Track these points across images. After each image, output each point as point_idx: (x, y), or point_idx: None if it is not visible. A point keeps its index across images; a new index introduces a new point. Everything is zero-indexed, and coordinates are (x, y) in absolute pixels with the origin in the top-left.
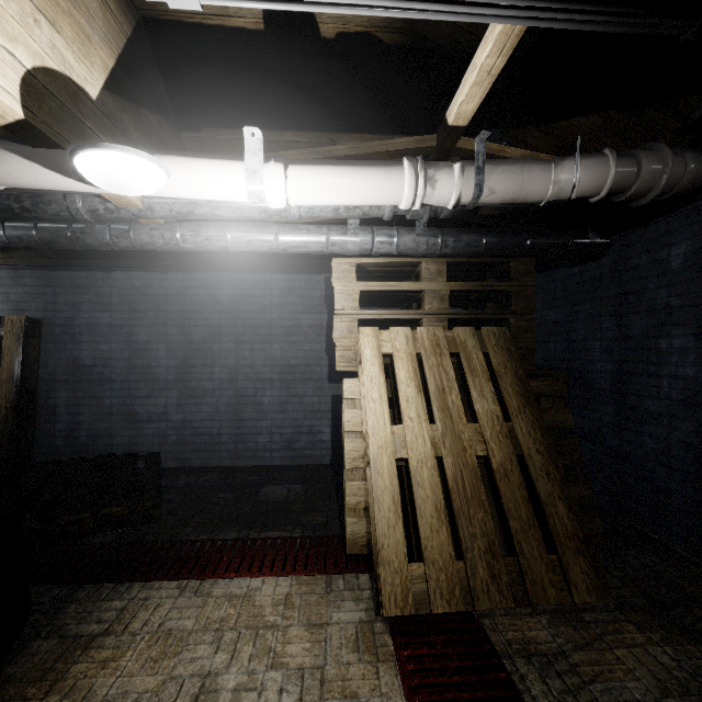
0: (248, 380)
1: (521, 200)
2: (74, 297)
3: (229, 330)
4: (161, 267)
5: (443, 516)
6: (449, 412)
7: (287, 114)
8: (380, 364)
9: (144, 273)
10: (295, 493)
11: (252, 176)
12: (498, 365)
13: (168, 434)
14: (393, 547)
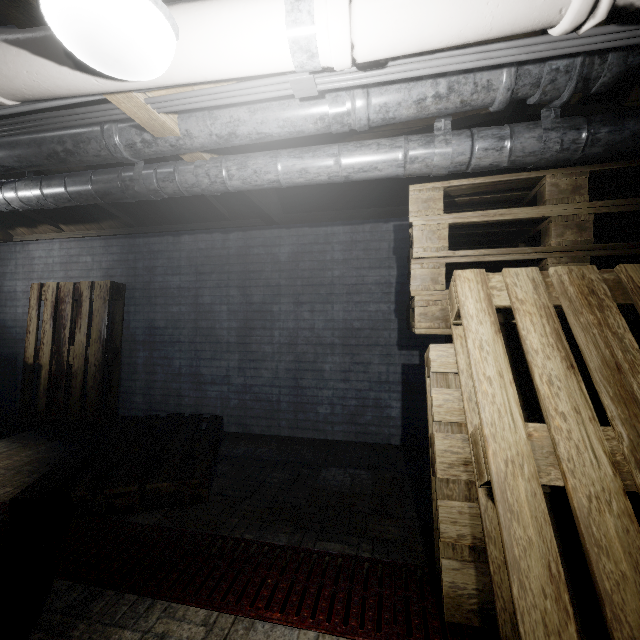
0: (308, 344)
1: None
2: (150, 262)
3: (289, 290)
4: (223, 227)
5: None
6: (638, 408)
7: None
8: (492, 323)
9: (208, 235)
10: (360, 482)
11: (296, 6)
12: None
13: (230, 398)
14: None
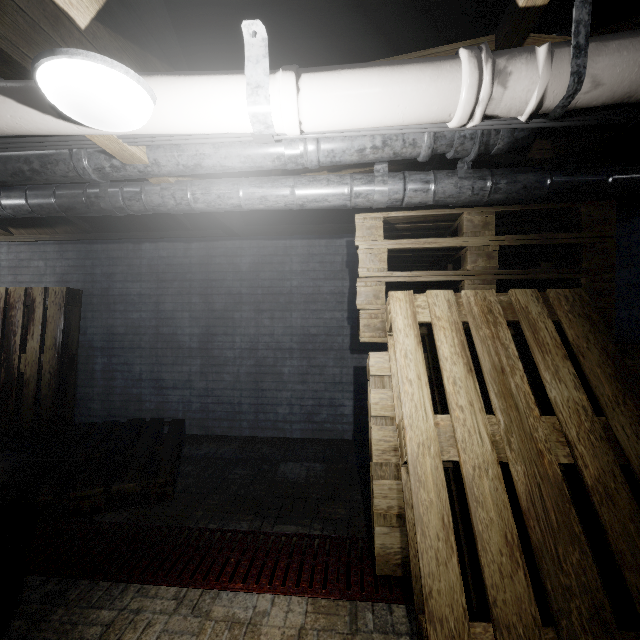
0: (268, 349)
1: (639, 95)
2: (108, 269)
3: (250, 298)
4: (185, 236)
5: (517, 553)
6: (513, 400)
7: (305, 54)
8: (416, 335)
9: (170, 244)
10: (314, 473)
11: (255, 91)
12: (576, 338)
13: (192, 402)
14: (445, 596)
